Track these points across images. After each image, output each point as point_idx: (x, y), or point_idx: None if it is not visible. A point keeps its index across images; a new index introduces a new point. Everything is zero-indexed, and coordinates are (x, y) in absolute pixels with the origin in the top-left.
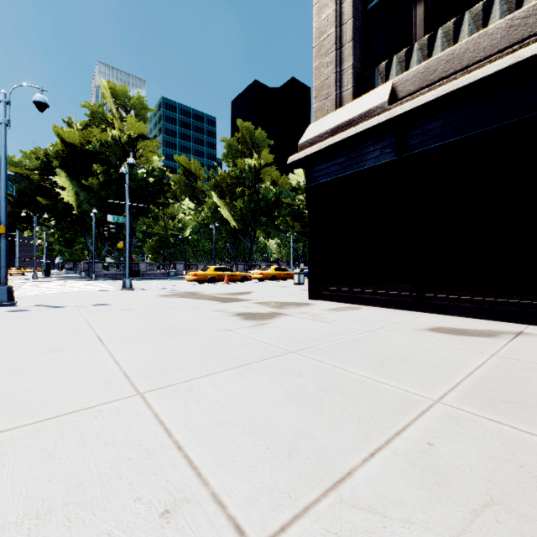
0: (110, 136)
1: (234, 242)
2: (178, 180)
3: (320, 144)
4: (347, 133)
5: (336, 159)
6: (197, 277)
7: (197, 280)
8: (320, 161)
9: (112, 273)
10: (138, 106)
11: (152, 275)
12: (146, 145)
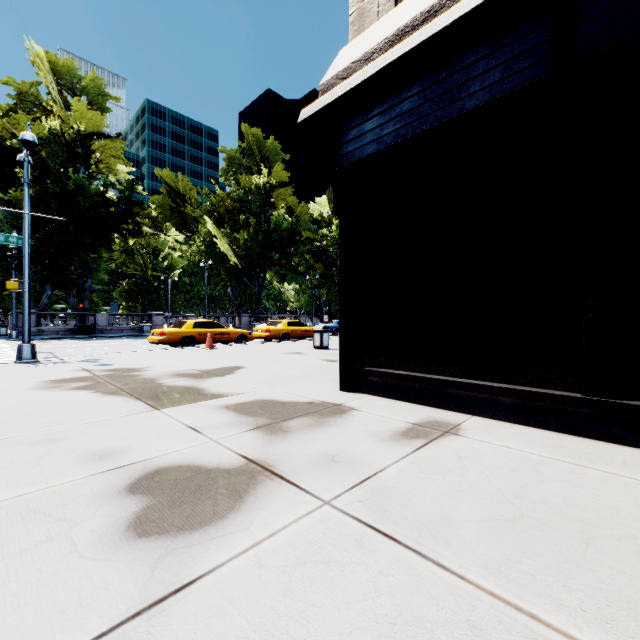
0: (46, 128)
1: (237, 286)
2: (160, 203)
3: (366, 69)
4: (430, 29)
5: (396, 105)
6: (165, 337)
7: (165, 342)
8: (362, 116)
9: (51, 329)
10: (92, 89)
11: (116, 331)
12: (105, 146)
